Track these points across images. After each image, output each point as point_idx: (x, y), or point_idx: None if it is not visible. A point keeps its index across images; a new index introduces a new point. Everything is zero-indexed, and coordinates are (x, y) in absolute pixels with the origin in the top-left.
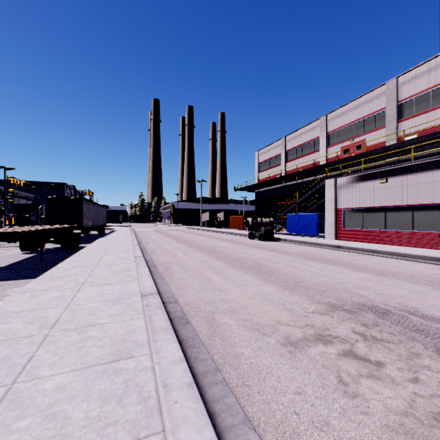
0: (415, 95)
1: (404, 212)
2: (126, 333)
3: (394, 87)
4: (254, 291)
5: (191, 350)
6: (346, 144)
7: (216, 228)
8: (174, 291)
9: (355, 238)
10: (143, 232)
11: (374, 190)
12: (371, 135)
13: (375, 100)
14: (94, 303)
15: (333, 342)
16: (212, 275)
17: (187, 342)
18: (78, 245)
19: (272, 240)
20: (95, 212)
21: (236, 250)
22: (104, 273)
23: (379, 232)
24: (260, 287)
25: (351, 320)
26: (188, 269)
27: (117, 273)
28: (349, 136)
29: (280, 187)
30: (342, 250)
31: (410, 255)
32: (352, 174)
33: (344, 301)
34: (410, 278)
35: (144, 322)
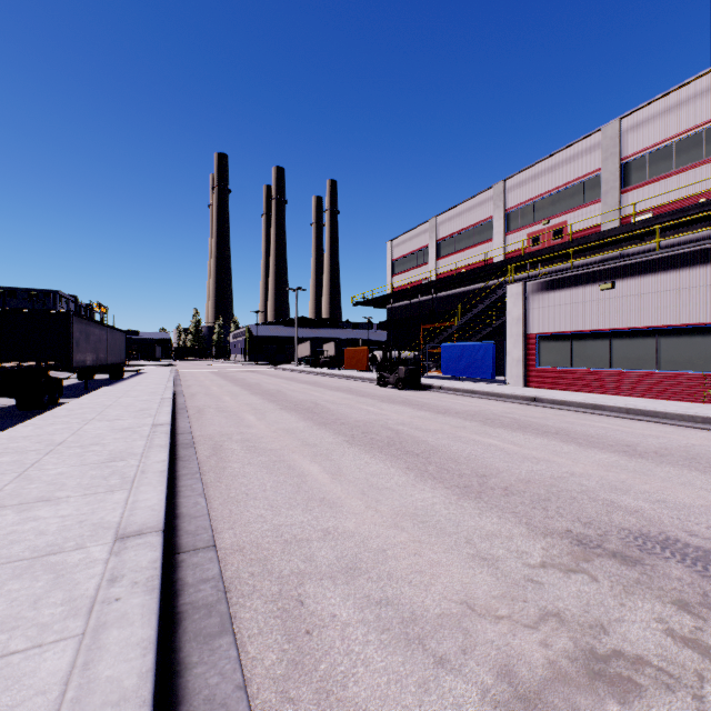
0: (649, 148)
1: (643, 340)
2: None
3: (615, 135)
4: (398, 503)
5: None
6: (537, 228)
7: (321, 369)
8: (216, 510)
9: (559, 385)
10: (193, 375)
11: (591, 301)
12: (578, 213)
13: (584, 157)
14: None
15: (640, 685)
16: (308, 463)
17: None
18: (57, 400)
19: (418, 389)
20: (102, 340)
21: (355, 408)
22: (60, 469)
23: (599, 374)
24: (410, 493)
25: (644, 588)
26: (260, 449)
27: (91, 468)
28: (542, 216)
29: (429, 300)
30: (541, 406)
31: (665, 414)
32: (553, 274)
33: (600, 526)
34: (693, 461)
35: (69, 657)
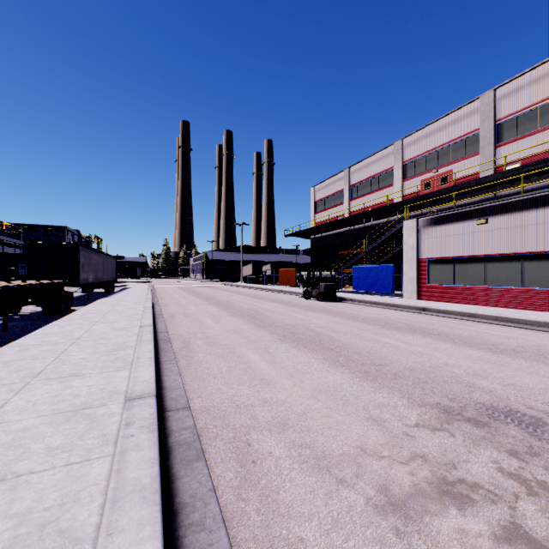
0: (518, 112)
1: (510, 263)
2: (59, 502)
3: (490, 102)
4: (316, 382)
5: (194, 538)
6: (428, 176)
7: (260, 285)
8: (188, 385)
9: (444, 298)
10: (165, 289)
11: (469, 233)
12: (460, 164)
13: (466, 119)
14: (33, 419)
15: (474, 499)
16: (252, 354)
17: (189, 514)
18: (70, 307)
19: (334, 301)
20: (100, 264)
21: (286, 314)
22: (81, 355)
23: (476, 290)
24: (325, 376)
25: (487, 441)
26: (217, 344)
27: (102, 355)
28: (432, 166)
29: (343, 232)
30: (429, 314)
31: (525, 321)
32: (440, 212)
33: (462, 401)
34: (542, 356)
35: (107, 467)
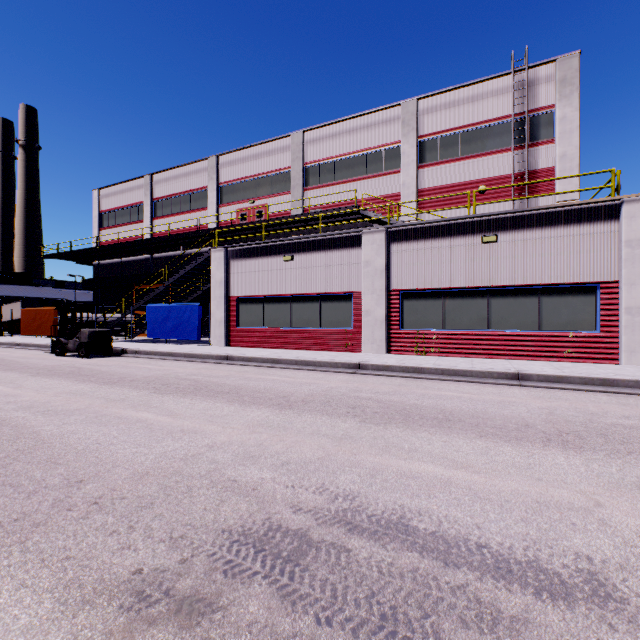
0: (320, 161)
1: (312, 304)
2: None
3: (300, 143)
4: None
5: None
6: (245, 206)
7: None
8: None
9: (254, 343)
10: None
11: (278, 270)
12: (275, 200)
13: (280, 154)
14: None
15: None
16: None
17: None
18: None
19: (110, 355)
20: None
21: None
22: None
23: (283, 332)
24: None
25: None
26: None
27: None
28: (249, 195)
29: (144, 260)
30: (232, 363)
31: (320, 363)
32: (250, 243)
33: (194, 539)
34: (327, 404)
35: None
